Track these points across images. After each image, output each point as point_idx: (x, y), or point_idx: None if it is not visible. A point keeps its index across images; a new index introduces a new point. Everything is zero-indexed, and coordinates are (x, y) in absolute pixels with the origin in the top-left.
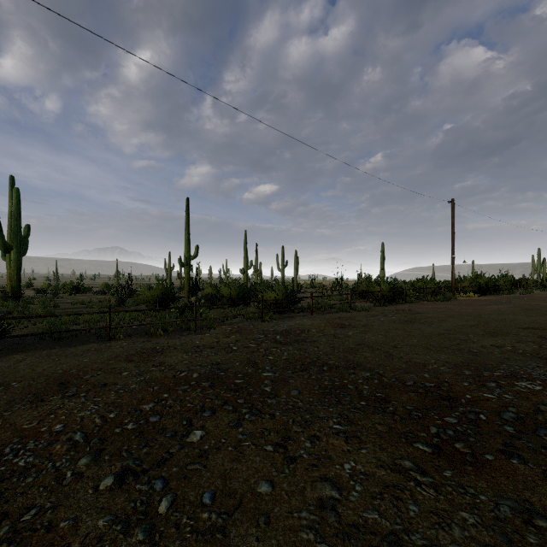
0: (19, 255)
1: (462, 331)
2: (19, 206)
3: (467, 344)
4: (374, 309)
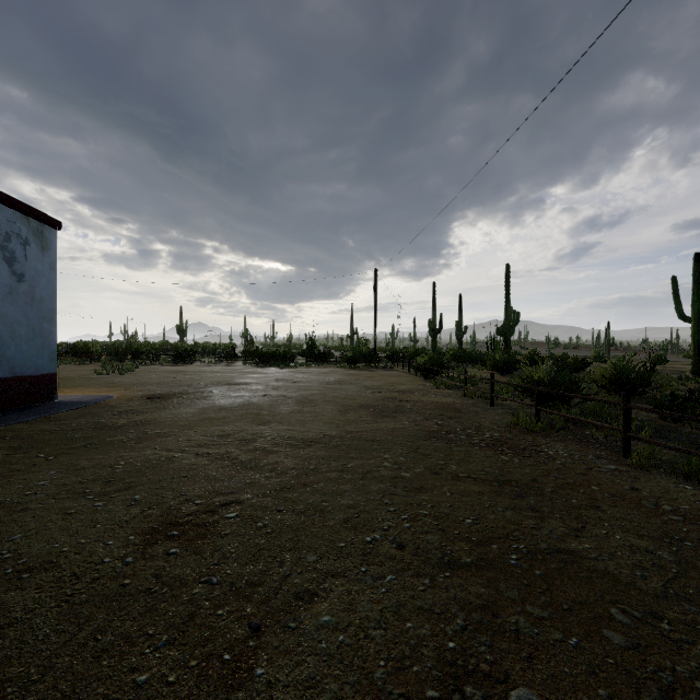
0: (695, 328)
1: (304, 401)
2: (696, 272)
3: (290, 393)
4: (551, 440)
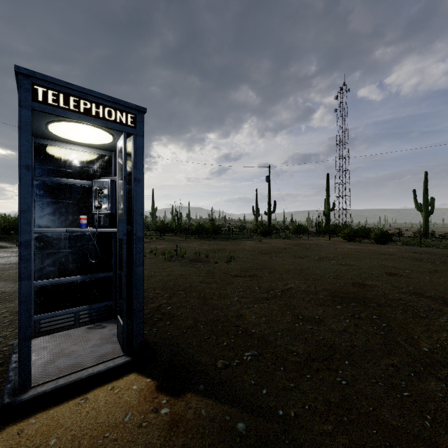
0: (425, 214)
1: None
2: (425, 188)
3: None
4: None
